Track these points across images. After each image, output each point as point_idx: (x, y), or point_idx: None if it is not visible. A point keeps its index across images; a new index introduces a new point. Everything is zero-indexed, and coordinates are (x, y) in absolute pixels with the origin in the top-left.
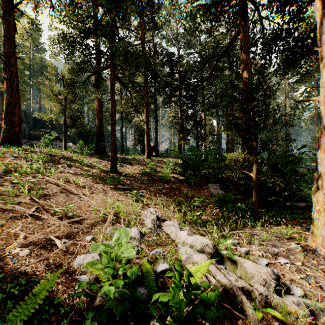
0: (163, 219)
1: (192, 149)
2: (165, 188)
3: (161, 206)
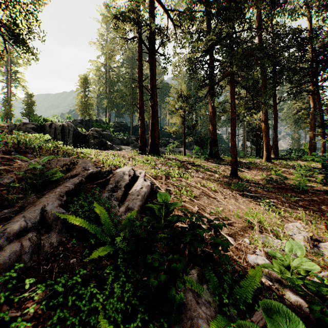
0: (314, 238)
1: None
2: (302, 199)
3: (304, 222)
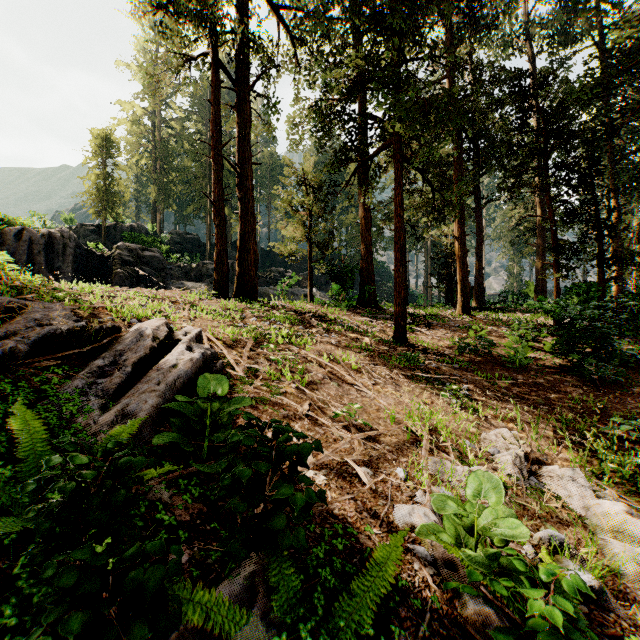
0: (534, 457)
1: (582, 290)
2: (519, 383)
3: (520, 426)
